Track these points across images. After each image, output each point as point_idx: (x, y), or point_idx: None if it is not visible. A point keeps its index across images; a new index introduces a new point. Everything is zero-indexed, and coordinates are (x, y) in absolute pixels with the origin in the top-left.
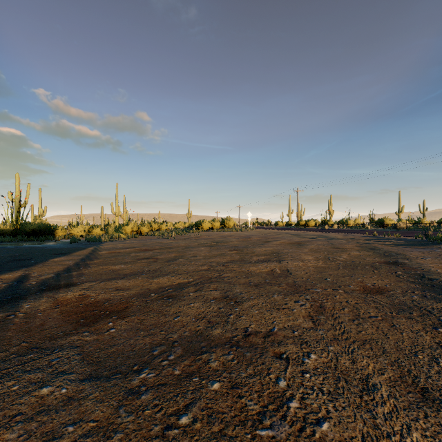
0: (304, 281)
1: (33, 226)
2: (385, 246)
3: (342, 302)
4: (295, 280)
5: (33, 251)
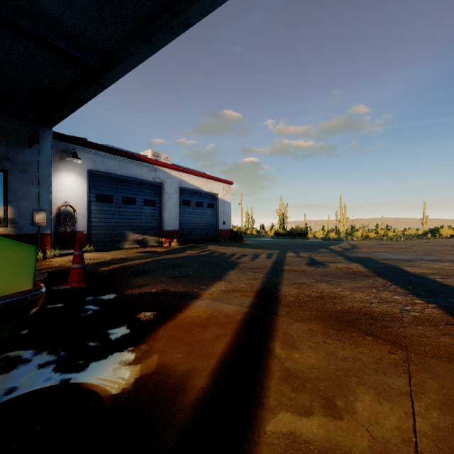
0: None
1: (297, 230)
2: None
3: None
4: None
5: (318, 242)
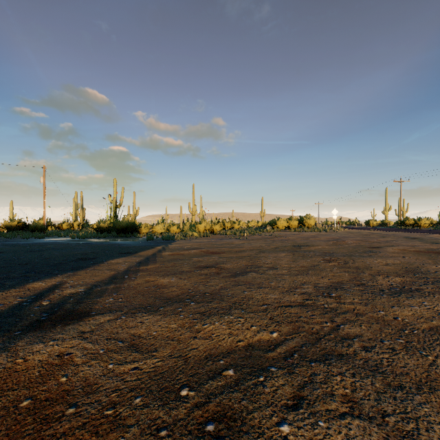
0: None
1: (122, 223)
2: None
3: None
4: None
5: (107, 248)
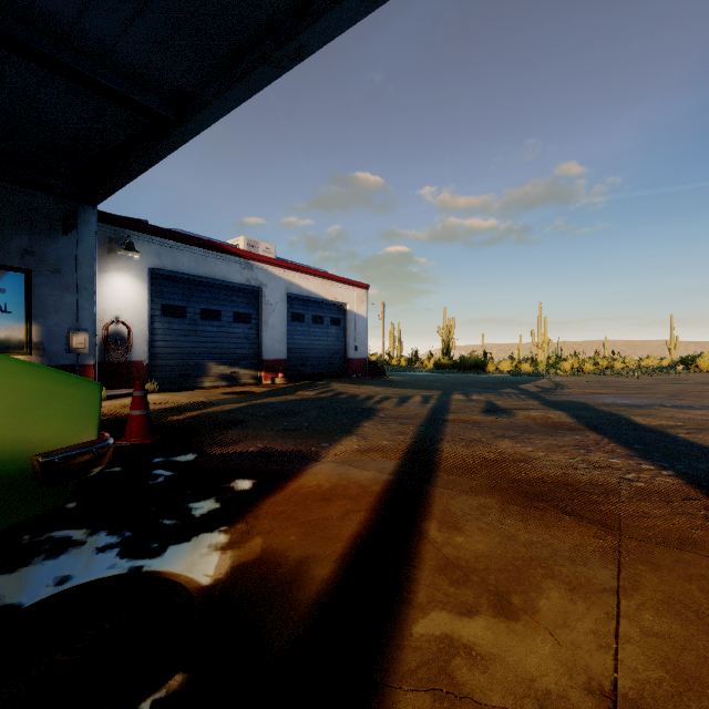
0: None
1: (470, 360)
2: None
3: None
4: None
5: (502, 378)
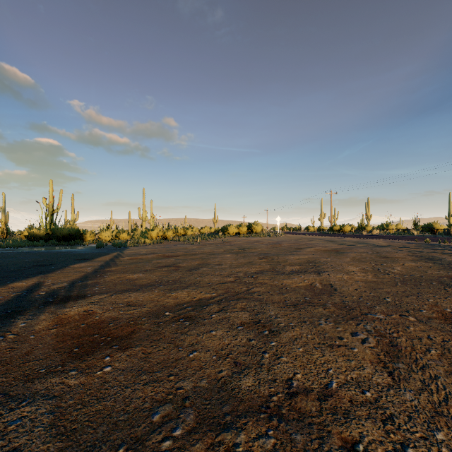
0: (355, 301)
1: (63, 230)
2: (445, 255)
3: (421, 339)
4: (343, 298)
5: (58, 255)
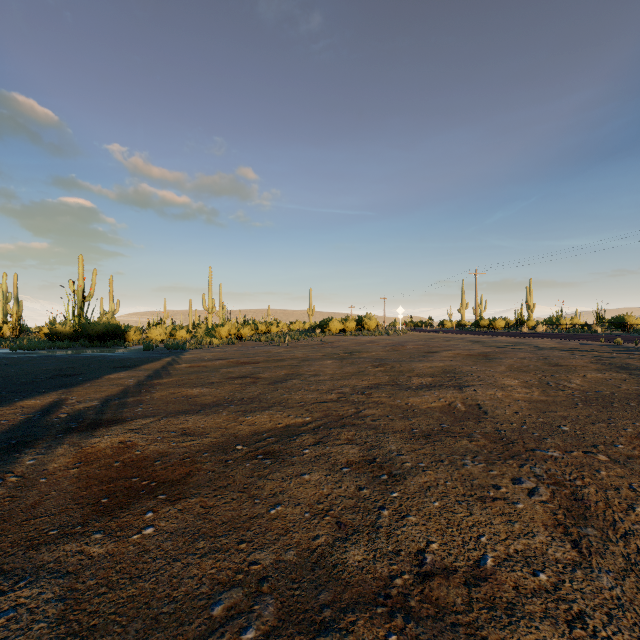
0: (516, 430)
1: (98, 326)
2: None
3: (620, 489)
4: (497, 426)
5: (89, 362)
